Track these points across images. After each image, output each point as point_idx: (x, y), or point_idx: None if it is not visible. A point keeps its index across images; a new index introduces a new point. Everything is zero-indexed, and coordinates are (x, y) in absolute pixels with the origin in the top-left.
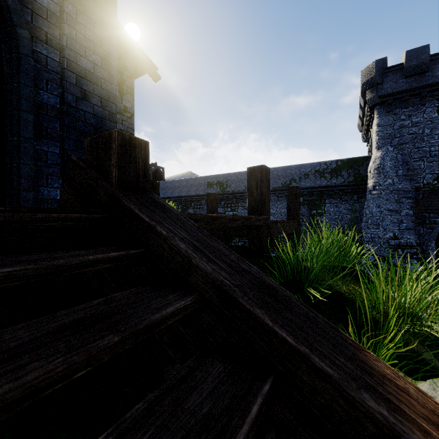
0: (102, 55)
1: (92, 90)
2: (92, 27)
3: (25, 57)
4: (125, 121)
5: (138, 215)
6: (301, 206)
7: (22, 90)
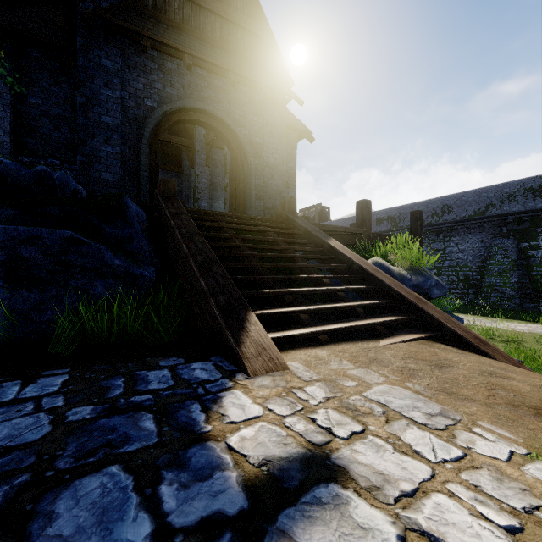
0: (279, 153)
1: (275, 173)
2: (275, 142)
3: (253, 169)
4: (290, 177)
5: (292, 218)
6: (504, 238)
7: (252, 182)
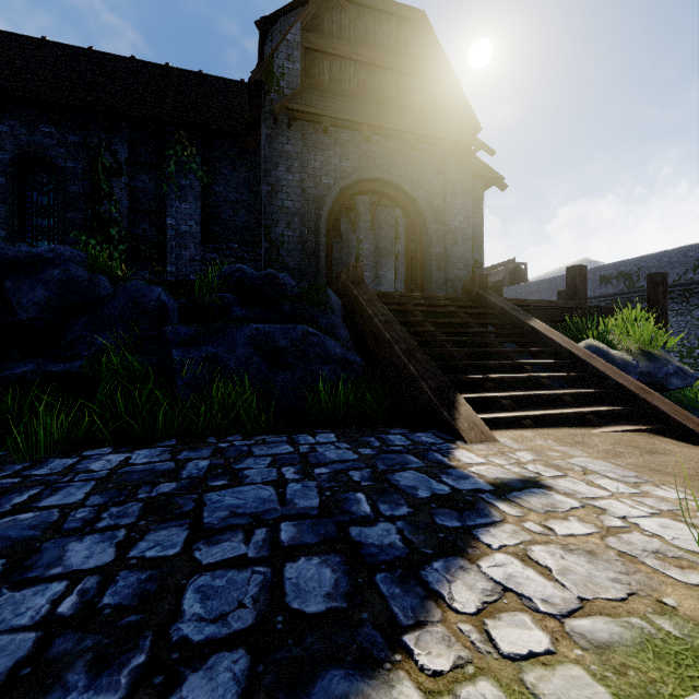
0: (464, 214)
1: (458, 238)
2: (458, 201)
3: (433, 237)
4: (475, 236)
5: (484, 296)
6: None
7: (432, 252)
